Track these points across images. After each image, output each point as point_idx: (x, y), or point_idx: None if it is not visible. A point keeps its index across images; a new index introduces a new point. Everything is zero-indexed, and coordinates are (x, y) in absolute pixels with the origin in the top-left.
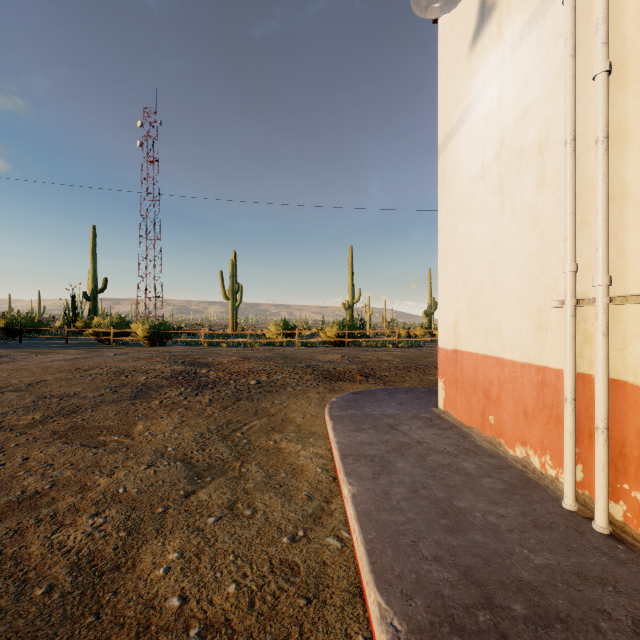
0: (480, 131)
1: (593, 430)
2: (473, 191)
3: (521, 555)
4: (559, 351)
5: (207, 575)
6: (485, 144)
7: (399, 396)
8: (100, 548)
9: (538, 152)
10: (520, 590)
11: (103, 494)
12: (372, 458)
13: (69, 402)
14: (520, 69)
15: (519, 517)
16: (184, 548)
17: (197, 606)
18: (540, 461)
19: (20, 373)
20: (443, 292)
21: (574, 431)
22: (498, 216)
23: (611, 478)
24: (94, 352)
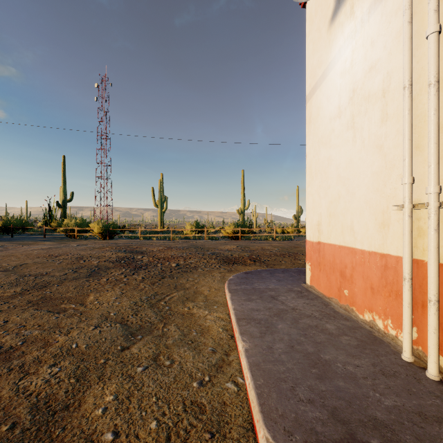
0: (337, 83)
1: (425, 302)
2: (332, 127)
3: (374, 398)
4: (398, 243)
5: (135, 414)
6: (341, 92)
7: (278, 275)
8: (55, 392)
9: (382, 96)
10: (376, 427)
11: (60, 349)
12: (259, 321)
13: (42, 279)
14: (368, 36)
15: (370, 367)
16: (118, 392)
17: (126, 440)
18: (383, 324)
19: (9, 258)
20: (310, 200)
21: (411, 302)
22: (351, 144)
23: (440, 338)
24: (63, 243)
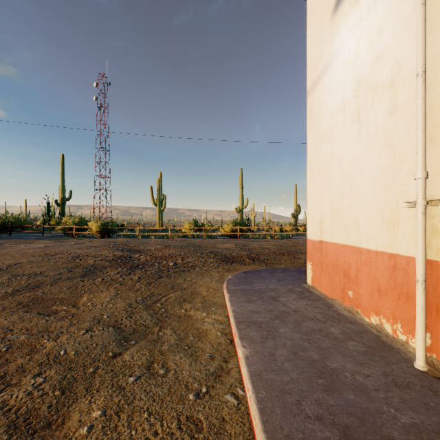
0: (341, 75)
1: None
2: (335, 121)
3: (389, 414)
4: (409, 242)
5: (124, 433)
6: (345, 85)
7: (277, 274)
8: (36, 406)
9: (390, 86)
10: None
11: (47, 356)
12: (260, 324)
13: (35, 279)
14: (374, 24)
15: (381, 377)
16: (107, 406)
17: None
18: (392, 328)
19: (4, 257)
20: (311, 198)
21: (425, 306)
22: (356, 139)
23: None
24: (61, 242)
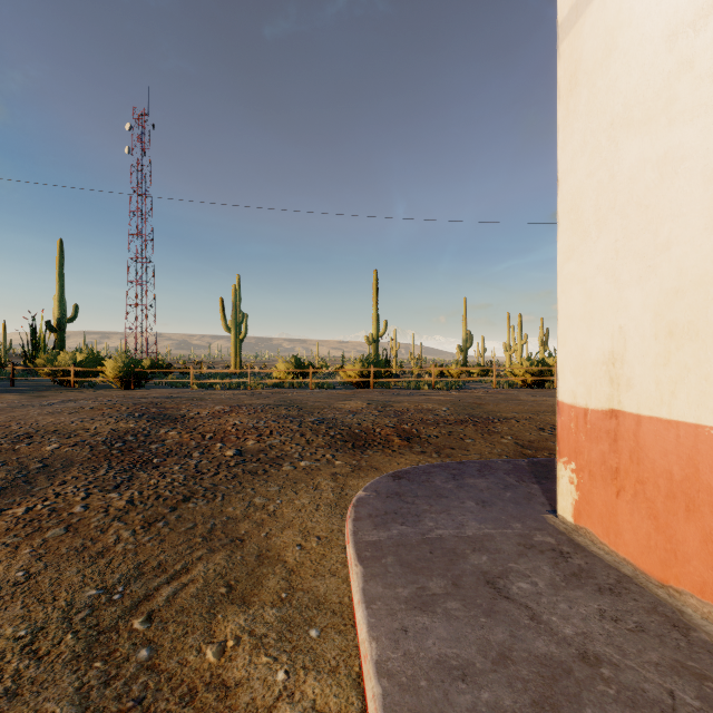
0: None
1: None
2: (682, 55)
3: None
4: None
5: None
6: None
7: (473, 483)
8: None
9: None
10: None
11: None
12: None
13: None
14: None
15: None
16: None
17: None
18: None
19: None
20: (573, 297)
21: None
22: None
23: None
24: (38, 398)
